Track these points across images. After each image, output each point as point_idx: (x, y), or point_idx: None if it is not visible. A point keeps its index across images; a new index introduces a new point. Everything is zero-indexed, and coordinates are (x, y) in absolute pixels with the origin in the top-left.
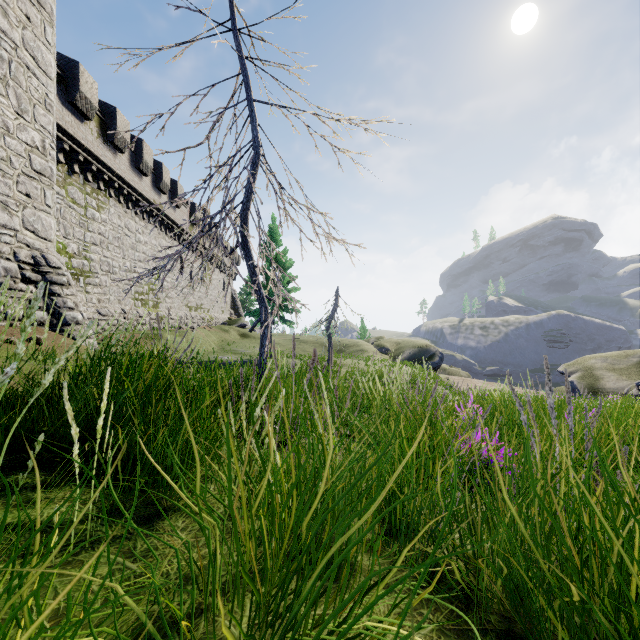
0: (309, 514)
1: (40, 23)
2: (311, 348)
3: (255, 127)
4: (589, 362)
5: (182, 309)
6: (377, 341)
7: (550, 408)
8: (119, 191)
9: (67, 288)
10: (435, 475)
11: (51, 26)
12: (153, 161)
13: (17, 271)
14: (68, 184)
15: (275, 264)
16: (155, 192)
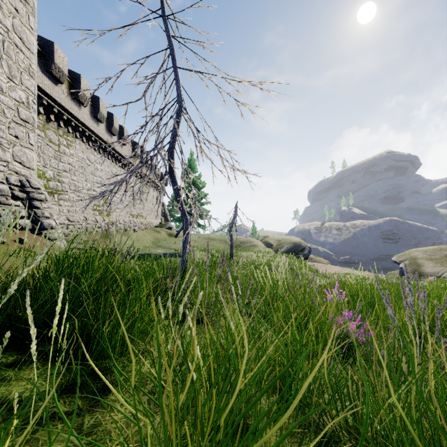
0: (226, 413)
1: (25, 14)
2: (218, 244)
3: (179, 87)
4: (414, 254)
5: (127, 216)
6: (264, 239)
7: (410, 305)
8: (82, 133)
9: (45, 203)
10: (318, 354)
11: (33, 16)
12: (107, 112)
13: (8, 191)
14: (46, 129)
15: (193, 188)
16: (108, 134)
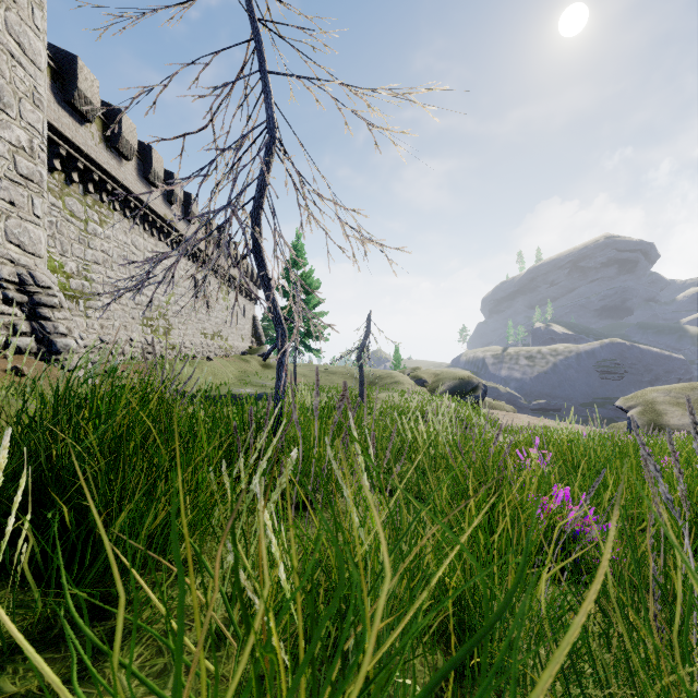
0: None
1: (27, 5)
2: (340, 380)
3: (270, 105)
4: (650, 395)
5: (197, 336)
6: (413, 372)
7: None
8: (125, 204)
9: (59, 311)
10: None
11: (40, 9)
12: (164, 171)
13: None
14: (65, 195)
15: (294, 275)
16: (166, 206)
